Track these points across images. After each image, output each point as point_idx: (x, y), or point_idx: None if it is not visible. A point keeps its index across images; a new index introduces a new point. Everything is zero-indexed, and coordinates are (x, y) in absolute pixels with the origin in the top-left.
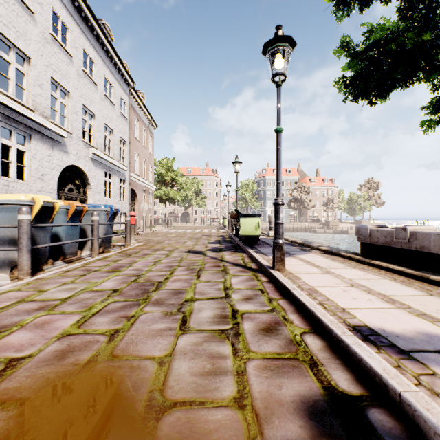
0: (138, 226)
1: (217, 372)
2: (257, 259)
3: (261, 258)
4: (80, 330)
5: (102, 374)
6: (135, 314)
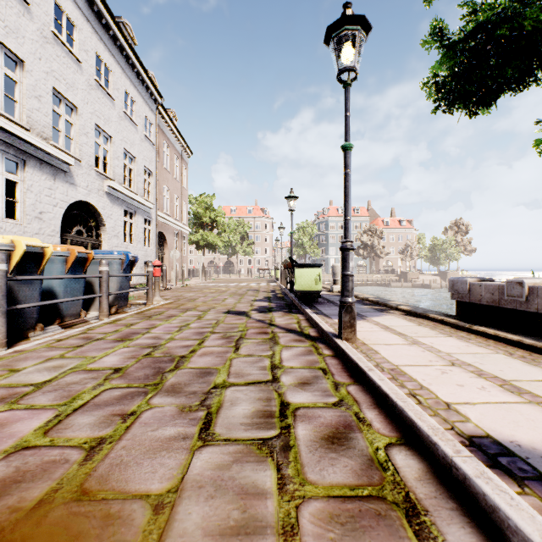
0: (168, 279)
1: (249, 529)
2: (317, 323)
3: (323, 321)
4: (45, 439)
5: (52, 532)
6: (137, 410)
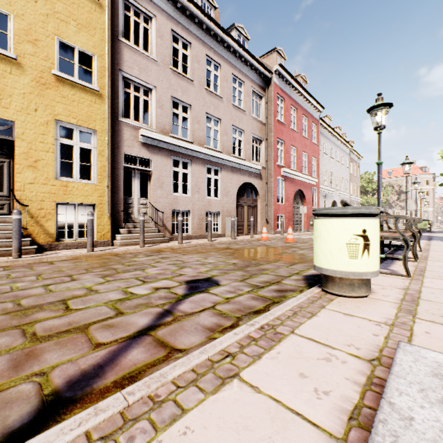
0: None
1: None
2: None
3: None
4: None
5: None
6: None
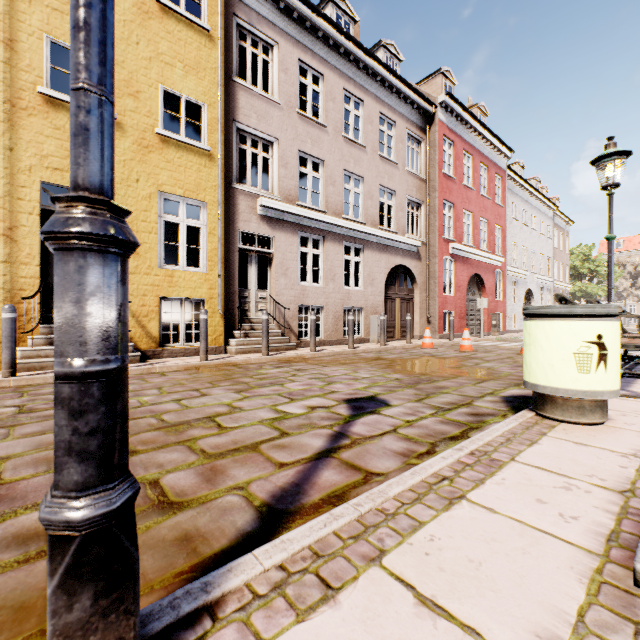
0: None
1: None
2: None
3: None
4: None
5: None
6: None
